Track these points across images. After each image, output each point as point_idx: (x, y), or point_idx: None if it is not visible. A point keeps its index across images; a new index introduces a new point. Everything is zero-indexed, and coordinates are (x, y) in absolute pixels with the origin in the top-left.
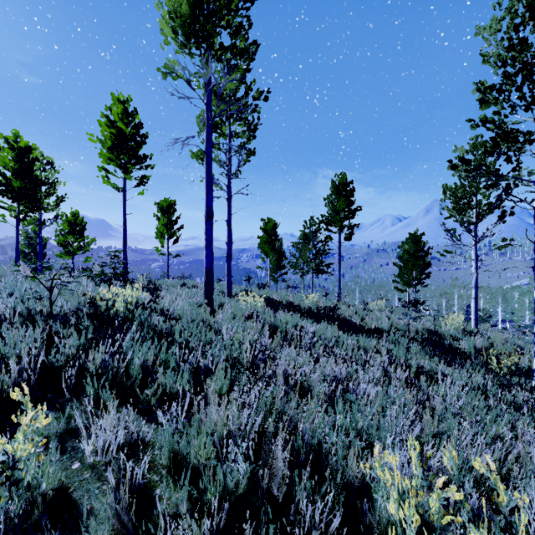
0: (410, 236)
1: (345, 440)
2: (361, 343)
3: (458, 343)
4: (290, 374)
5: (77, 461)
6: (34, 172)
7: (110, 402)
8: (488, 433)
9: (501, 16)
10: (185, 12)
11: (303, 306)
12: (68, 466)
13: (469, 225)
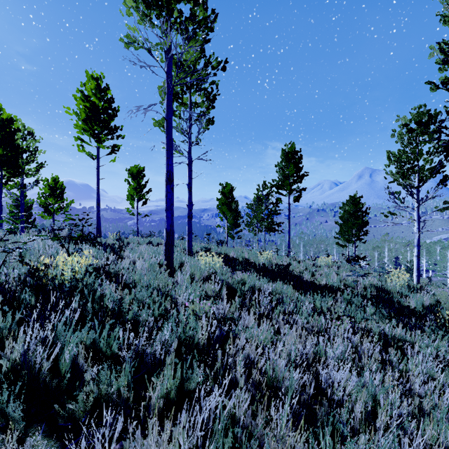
0: (350, 199)
1: None
2: (317, 304)
3: (405, 299)
4: (252, 359)
5: None
6: (16, 141)
7: (5, 436)
8: None
9: None
10: None
11: (258, 262)
12: None
13: (410, 188)
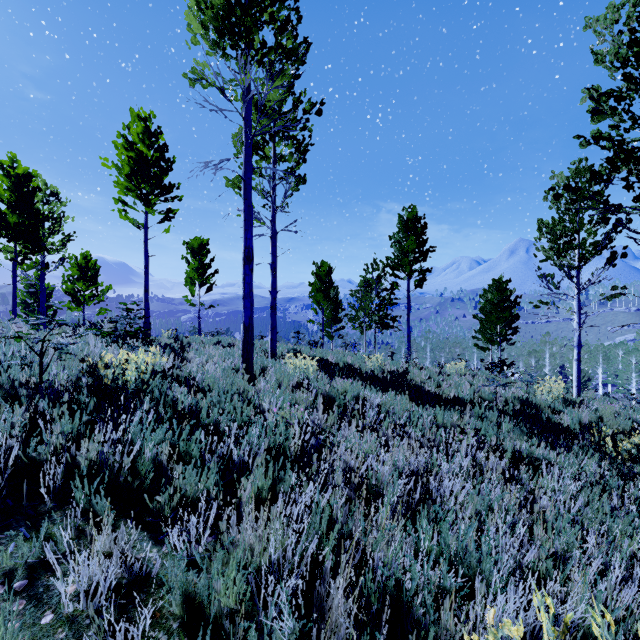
0: (493, 283)
1: (434, 576)
2: (439, 419)
3: (558, 416)
4: (352, 468)
5: (50, 611)
6: (35, 205)
7: (104, 518)
8: (621, 552)
9: (621, 2)
10: (218, 2)
11: (365, 369)
12: (35, 620)
13: (569, 269)
